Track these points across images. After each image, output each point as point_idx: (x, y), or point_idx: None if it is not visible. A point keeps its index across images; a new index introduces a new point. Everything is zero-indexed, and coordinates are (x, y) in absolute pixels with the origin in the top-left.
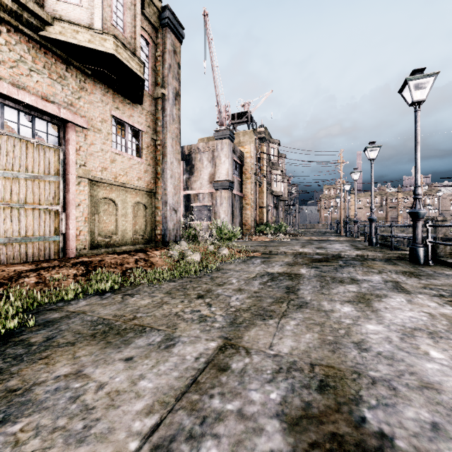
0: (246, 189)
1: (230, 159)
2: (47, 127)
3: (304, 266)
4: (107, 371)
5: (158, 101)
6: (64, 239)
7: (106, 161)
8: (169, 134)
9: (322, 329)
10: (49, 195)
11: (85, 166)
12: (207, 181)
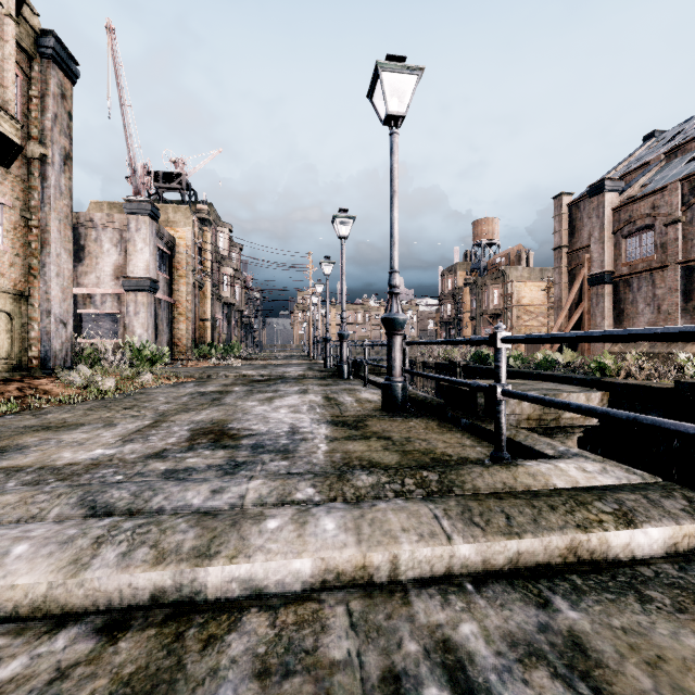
0: (178, 292)
1: (152, 247)
2: None
3: (240, 386)
4: (72, 436)
5: (34, 162)
6: None
7: None
8: (54, 214)
9: (228, 411)
10: None
11: None
12: (110, 275)
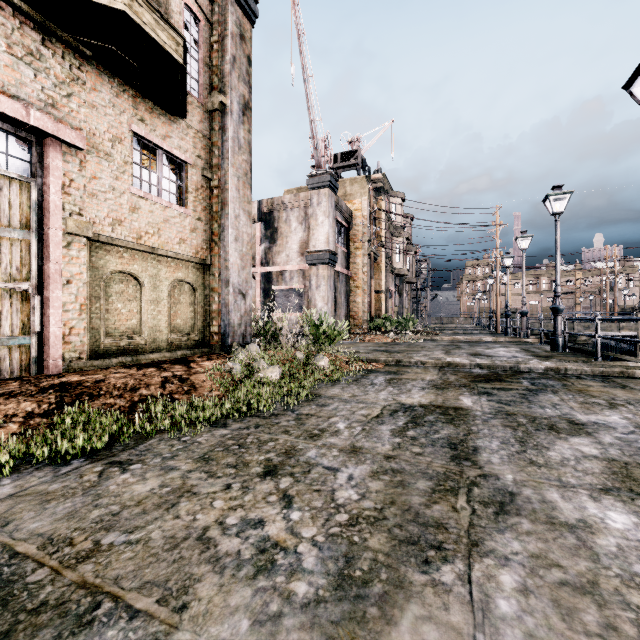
0: (355, 265)
1: (331, 219)
2: (7, 143)
3: (464, 391)
4: None
5: (215, 116)
6: (41, 341)
7: (122, 209)
8: (232, 170)
9: (606, 616)
10: (10, 263)
11: (81, 215)
12: (296, 252)
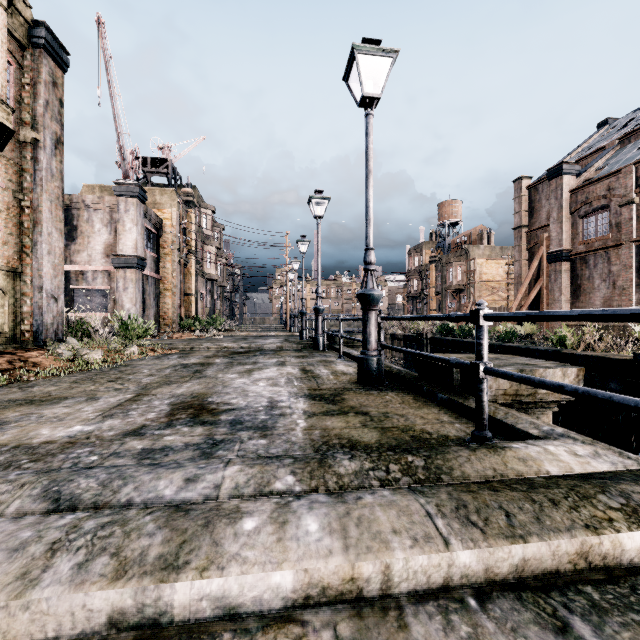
0: (165, 269)
1: (140, 227)
2: None
3: (221, 357)
4: (54, 410)
5: (26, 146)
6: None
7: None
8: (45, 195)
9: (208, 384)
10: None
11: None
12: (101, 253)
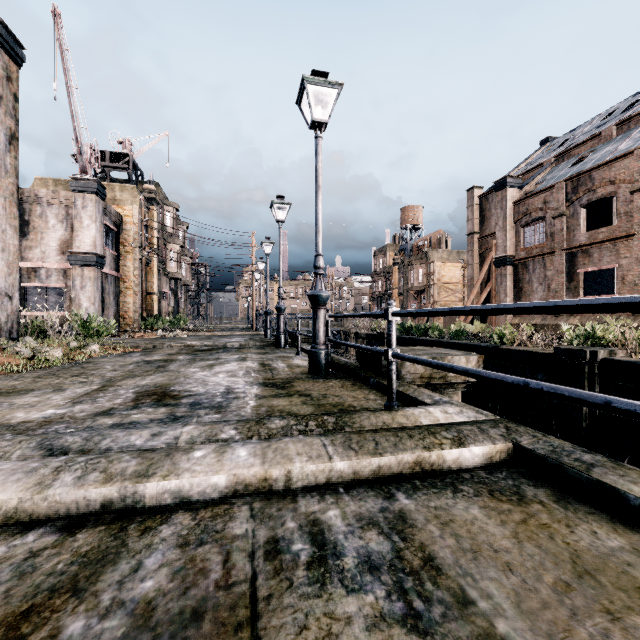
0: (125, 267)
1: (99, 224)
2: None
3: (184, 355)
4: (23, 399)
5: None
6: None
7: None
8: None
9: (171, 376)
10: None
11: None
12: (56, 250)
